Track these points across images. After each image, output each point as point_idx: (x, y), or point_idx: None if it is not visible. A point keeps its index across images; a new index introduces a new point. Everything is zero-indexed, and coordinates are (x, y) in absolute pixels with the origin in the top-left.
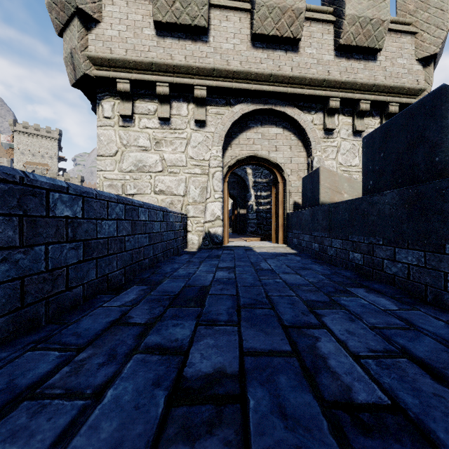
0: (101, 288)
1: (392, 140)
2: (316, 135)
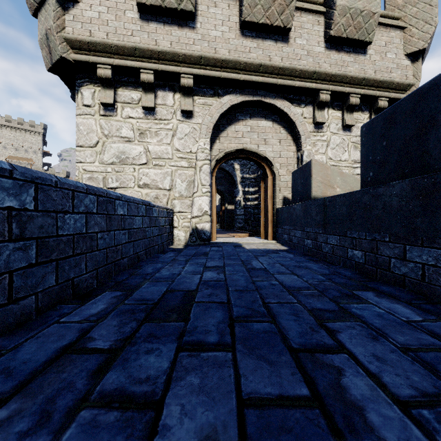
0: (63, 296)
1: (397, 127)
2: (305, 129)
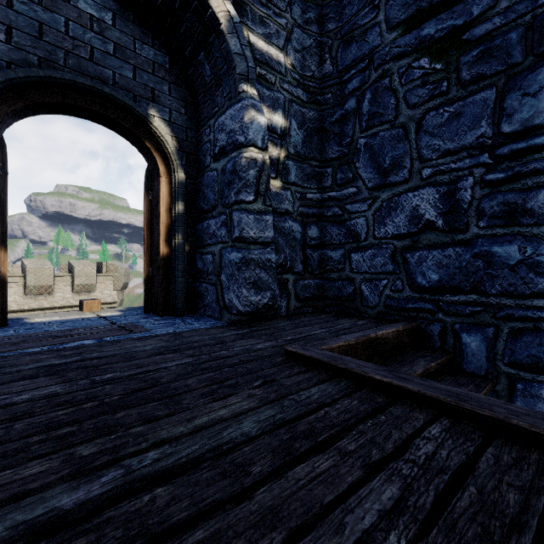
0: None
1: None
2: None
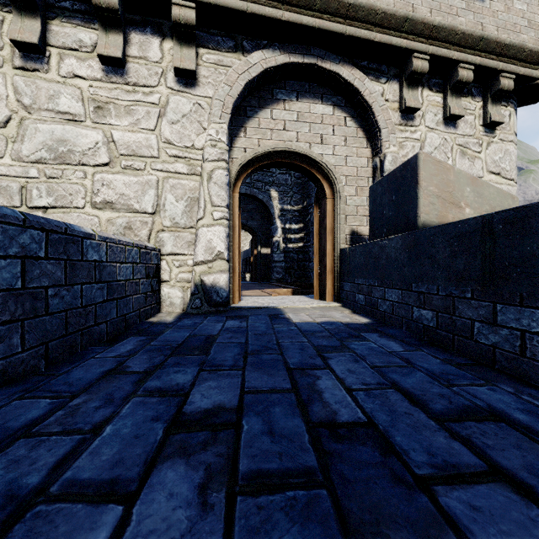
0: None
1: None
2: (388, 118)
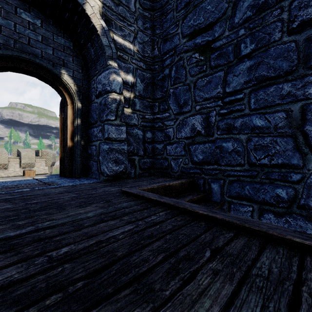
0: None
1: None
2: None
